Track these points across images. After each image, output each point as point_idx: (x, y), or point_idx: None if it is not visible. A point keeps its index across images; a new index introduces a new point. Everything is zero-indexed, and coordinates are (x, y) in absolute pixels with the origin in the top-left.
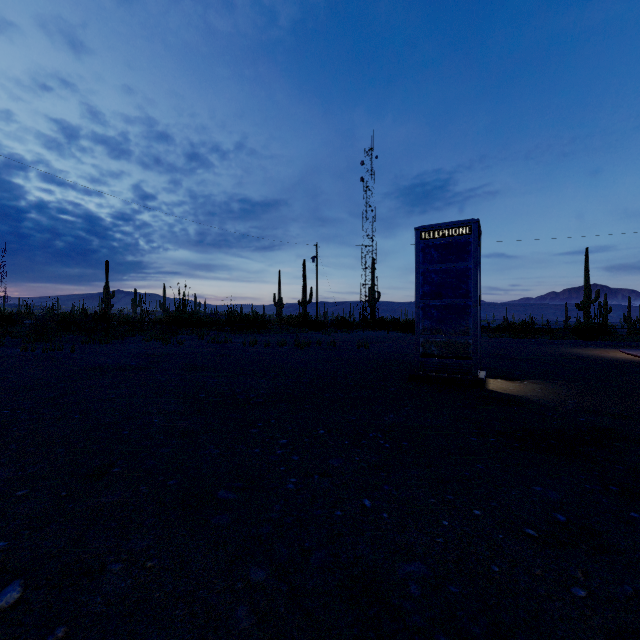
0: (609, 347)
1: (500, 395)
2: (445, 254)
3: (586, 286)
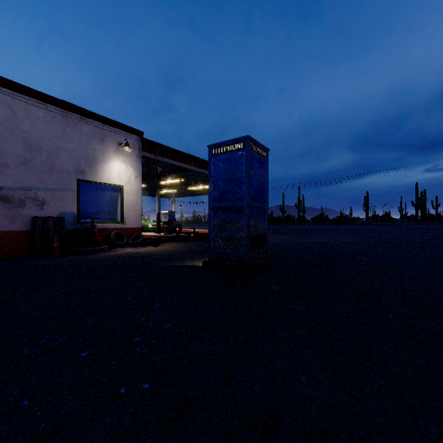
0: None
1: None
2: None
3: None
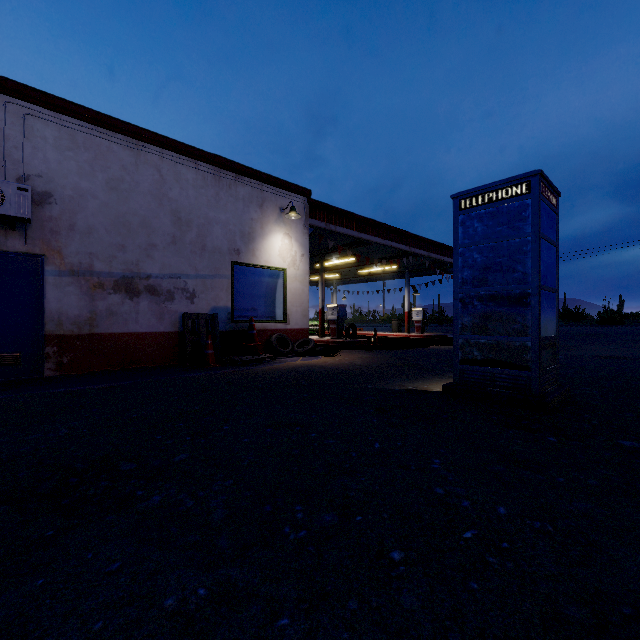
0: None
1: None
2: None
3: None
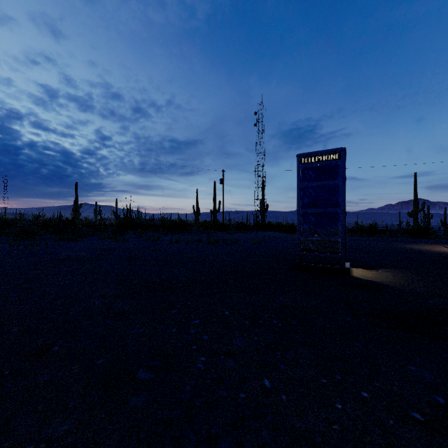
0: (435, 243)
1: (363, 281)
2: (320, 174)
3: (415, 200)
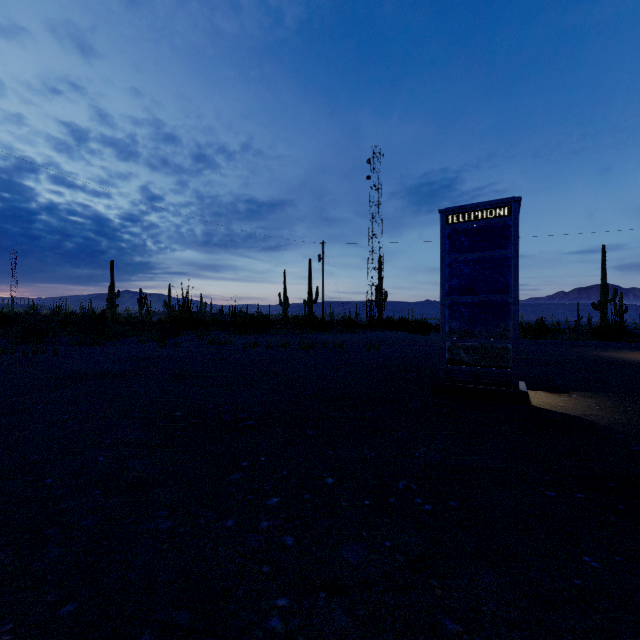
0: None
1: (554, 415)
2: (478, 241)
3: (603, 285)
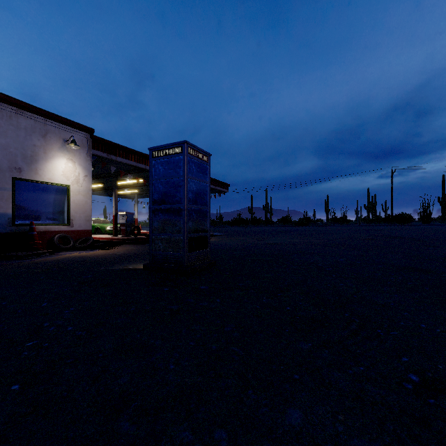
0: None
1: None
2: None
3: None
